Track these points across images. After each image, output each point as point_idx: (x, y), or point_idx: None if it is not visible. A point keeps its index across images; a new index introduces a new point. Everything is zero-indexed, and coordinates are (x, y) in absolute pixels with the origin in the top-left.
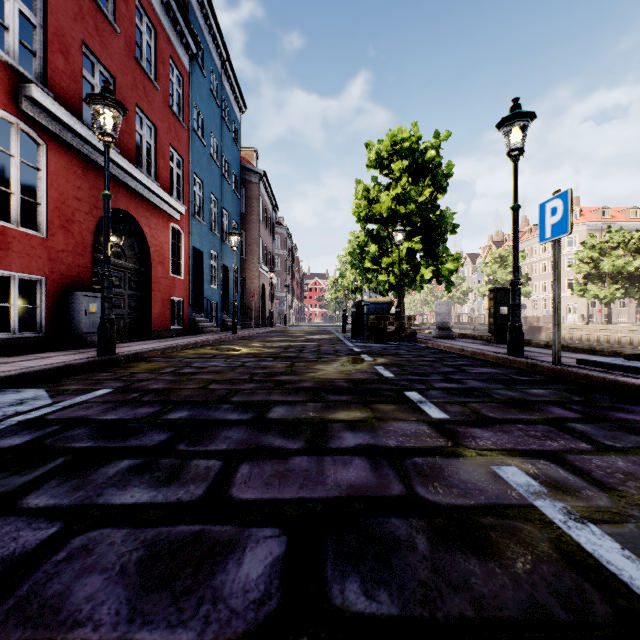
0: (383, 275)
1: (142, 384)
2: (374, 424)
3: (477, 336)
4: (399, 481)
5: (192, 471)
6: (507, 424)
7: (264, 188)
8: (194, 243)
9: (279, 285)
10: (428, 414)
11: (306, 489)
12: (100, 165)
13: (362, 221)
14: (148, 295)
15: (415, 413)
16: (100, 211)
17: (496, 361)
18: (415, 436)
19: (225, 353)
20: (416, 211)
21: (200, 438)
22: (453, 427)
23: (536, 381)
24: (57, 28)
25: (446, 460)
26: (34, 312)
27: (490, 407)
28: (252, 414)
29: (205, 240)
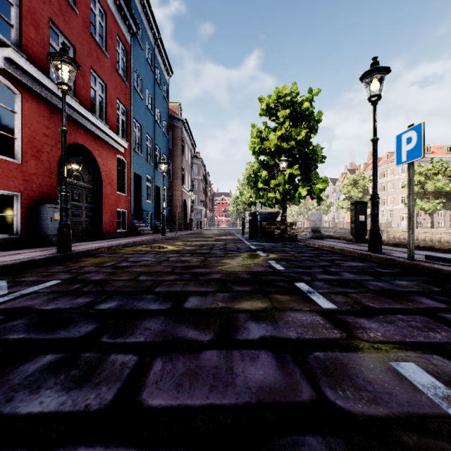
0: (271, 193)
1: (86, 276)
2: (274, 314)
3: (341, 237)
4: (306, 381)
5: (108, 368)
6: (388, 314)
7: (185, 131)
8: (134, 170)
9: (196, 200)
10: (318, 304)
11: (216, 392)
12: None
13: (256, 154)
14: (100, 207)
15: (307, 303)
16: None
17: (360, 256)
18: (312, 327)
19: (155, 250)
20: (295, 146)
21: (122, 329)
22: (343, 317)
23: (397, 273)
24: (30, 7)
25: (346, 355)
26: (12, 219)
27: (368, 297)
28: (170, 304)
29: (143, 168)
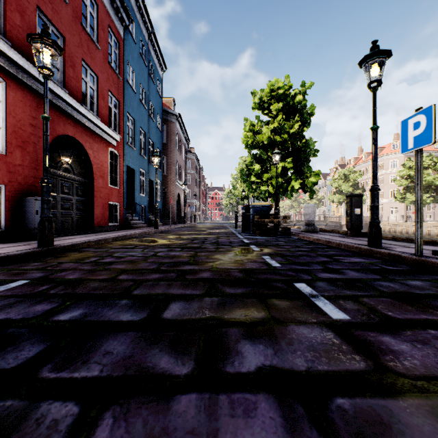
0: (264, 186)
1: (60, 274)
2: (273, 329)
3: (335, 230)
4: None
5: (26, 434)
6: (417, 329)
7: (179, 126)
8: (127, 163)
9: (190, 194)
10: (326, 313)
11: None
12: (51, 101)
13: (249, 147)
14: (91, 200)
15: (312, 312)
16: (52, 136)
17: (359, 251)
18: (324, 350)
19: (144, 244)
20: (288, 139)
21: (75, 354)
22: (361, 334)
23: (405, 271)
24: None
25: (382, 403)
26: None
27: (384, 303)
28: (146, 313)
29: (136, 161)
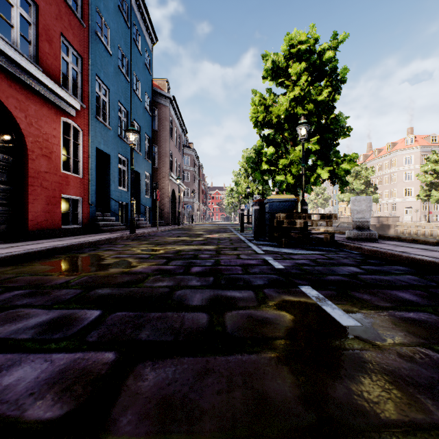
0: (280, 175)
1: None
2: None
3: (406, 238)
4: None
5: None
6: None
7: (174, 112)
8: (97, 144)
9: (189, 193)
10: None
11: None
12: None
13: (259, 126)
14: (24, 190)
15: None
16: None
17: None
18: None
19: (45, 278)
20: (314, 111)
21: None
22: None
23: None
24: None
25: None
26: None
27: None
28: None
29: (112, 144)
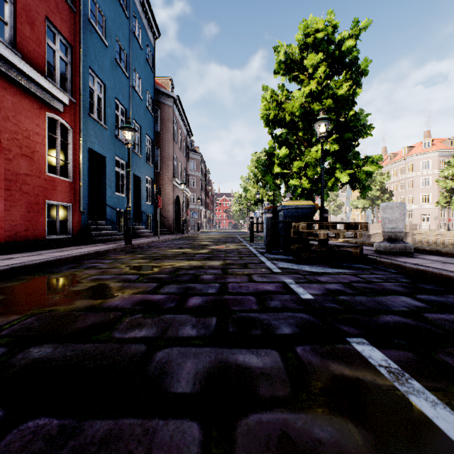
0: (295, 179)
1: None
2: None
3: (447, 251)
4: None
5: None
6: None
7: (178, 113)
8: (90, 144)
9: (195, 200)
10: None
11: None
12: None
13: (270, 125)
14: None
15: None
16: None
17: None
18: None
19: None
20: (333, 107)
21: None
22: None
23: None
24: None
25: None
26: None
27: None
28: None
29: (108, 145)
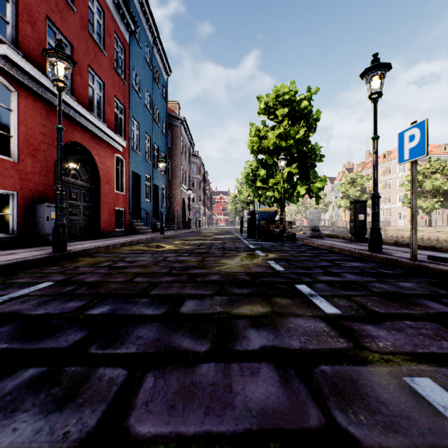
0: (270, 191)
1: (80, 277)
2: (275, 320)
3: (340, 236)
4: (313, 402)
5: (93, 385)
6: (396, 320)
7: (184, 130)
8: (133, 168)
9: (195, 199)
10: (321, 309)
11: (212, 416)
12: None
13: (254, 153)
14: (98, 206)
15: (309, 307)
16: None
17: (360, 256)
18: (316, 335)
19: (153, 249)
20: (294, 145)
21: (113, 338)
22: (348, 324)
23: (400, 274)
24: (26, 4)
25: (354, 368)
26: (8, 218)
27: (373, 301)
28: (166, 309)
29: (141, 166)
